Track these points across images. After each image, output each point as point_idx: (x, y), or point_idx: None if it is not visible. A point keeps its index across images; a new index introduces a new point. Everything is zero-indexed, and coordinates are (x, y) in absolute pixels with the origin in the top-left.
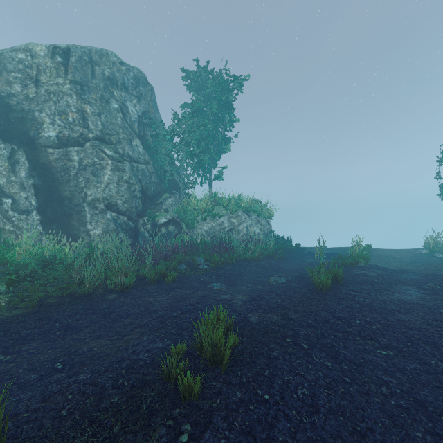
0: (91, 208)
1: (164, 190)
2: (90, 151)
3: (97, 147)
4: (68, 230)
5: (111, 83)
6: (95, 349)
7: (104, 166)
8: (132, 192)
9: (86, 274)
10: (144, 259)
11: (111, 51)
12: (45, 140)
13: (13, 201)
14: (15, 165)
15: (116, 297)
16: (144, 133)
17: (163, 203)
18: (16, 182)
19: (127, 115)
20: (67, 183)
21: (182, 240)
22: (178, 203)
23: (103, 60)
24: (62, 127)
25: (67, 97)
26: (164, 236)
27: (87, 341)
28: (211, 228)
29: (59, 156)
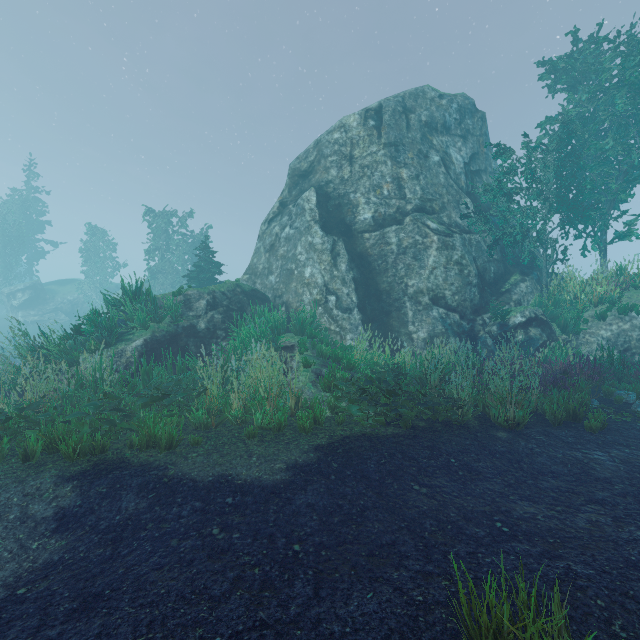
0: (413, 303)
1: (509, 269)
2: (410, 228)
3: (419, 221)
4: (387, 332)
5: (428, 129)
6: (541, 520)
7: (428, 245)
8: (465, 277)
9: (455, 395)
10: (529, 383)
11: (426, 86)
12: (361, 224)
13: (336, 299)
14: (336, 258)
15: (510, 438)
16: (472, 188)
17: (511, 292)
18: (338, 277)
19: (450, 167)
20: (385, 272)
21: (573, 354)
22: (536, 290)
23: (418, 102)
24: (377, 205)
25: (381, 166)
26: (521, 345)
27: (513, 500)
28: (618, 334)
29: (376, 240)
